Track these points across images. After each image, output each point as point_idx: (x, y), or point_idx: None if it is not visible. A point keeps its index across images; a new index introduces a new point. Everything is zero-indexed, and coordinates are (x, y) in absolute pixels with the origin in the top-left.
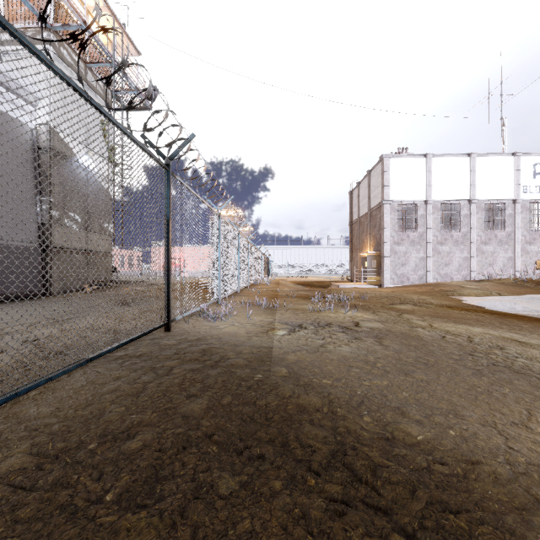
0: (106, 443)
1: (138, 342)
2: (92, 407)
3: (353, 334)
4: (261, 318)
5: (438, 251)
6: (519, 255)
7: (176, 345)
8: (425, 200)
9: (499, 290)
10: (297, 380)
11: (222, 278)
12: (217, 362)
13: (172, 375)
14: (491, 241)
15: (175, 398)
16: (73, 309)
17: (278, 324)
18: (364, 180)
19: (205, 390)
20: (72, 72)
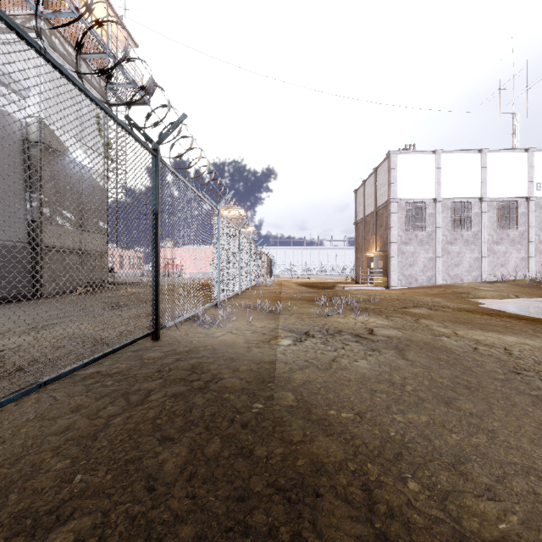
0: (18, 537)
1: (118, 355)
2: (24, 461)
3: (368, 344)
4: (263, 324)
5: (447, 251)
6: (532, 255)
7: (162, 359)
8: (434, 198)
9: (515, 292)
10: (308, 412)
11: (221, 279)
12: (207, 383)
13: (147, 404)
14: (503, 241)
15: (143, 443)
16: (59, 313)
17: (281, 331)
18: (369, 178)
19: (186, 428)
20: (64, 63)
